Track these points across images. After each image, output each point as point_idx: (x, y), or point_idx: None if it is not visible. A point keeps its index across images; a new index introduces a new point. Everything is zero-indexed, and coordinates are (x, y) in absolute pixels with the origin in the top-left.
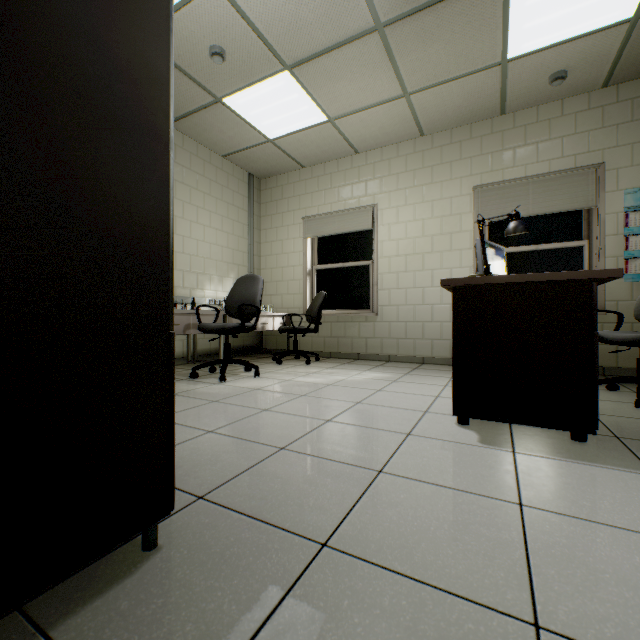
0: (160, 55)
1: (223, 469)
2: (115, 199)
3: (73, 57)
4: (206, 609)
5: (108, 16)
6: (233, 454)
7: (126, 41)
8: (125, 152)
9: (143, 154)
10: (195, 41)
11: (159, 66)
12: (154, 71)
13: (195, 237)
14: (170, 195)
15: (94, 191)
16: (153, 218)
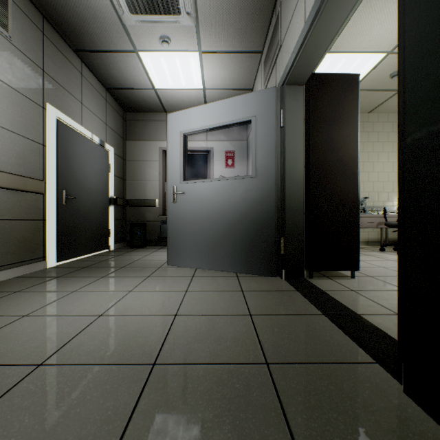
0: (355, 152)
1: (381, 274)
2: (344, 193)
3: (336, 167)
4: (364, 286)
5: (342, 153)
6: (387, 272)
7: (346, 155)
8: (346, 181)
9: (350, 180)
10: (380, 77)
11: (355, 155)
12: (353, 158)
13: (385, 171)
14: (358, 187)
15: (340, 192)
16: (353, 195)
